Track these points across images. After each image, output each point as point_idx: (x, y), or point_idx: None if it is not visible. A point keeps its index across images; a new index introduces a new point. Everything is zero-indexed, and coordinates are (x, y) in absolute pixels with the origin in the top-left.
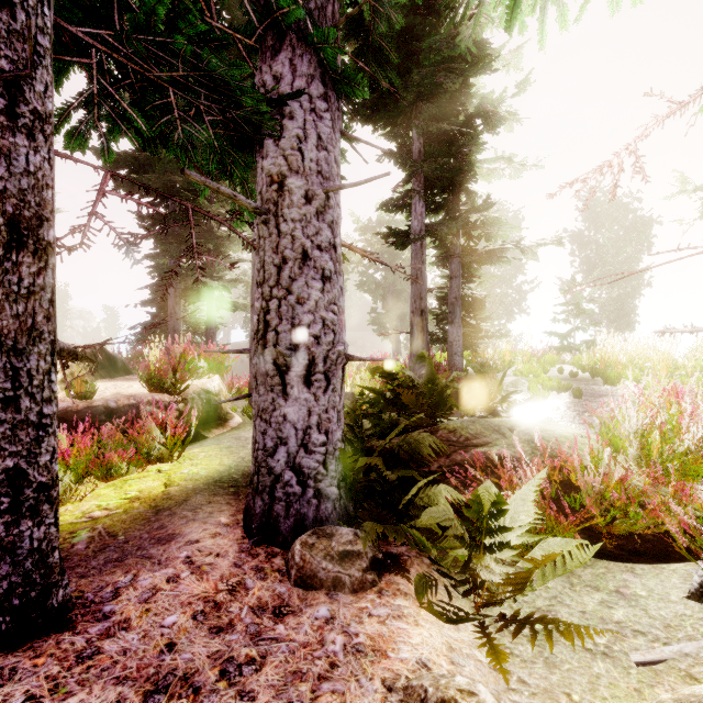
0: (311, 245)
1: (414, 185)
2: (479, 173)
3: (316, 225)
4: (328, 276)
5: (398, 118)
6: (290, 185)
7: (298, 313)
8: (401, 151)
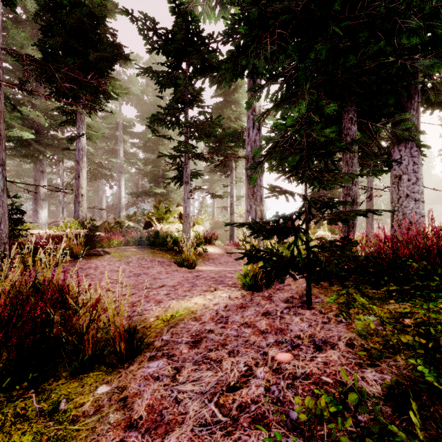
0: (411, 192)
1: None
2: None
3: (412, 187)
4: (417, 199)
5: None
6: (404, 177)
7: (406, 210)
8: None
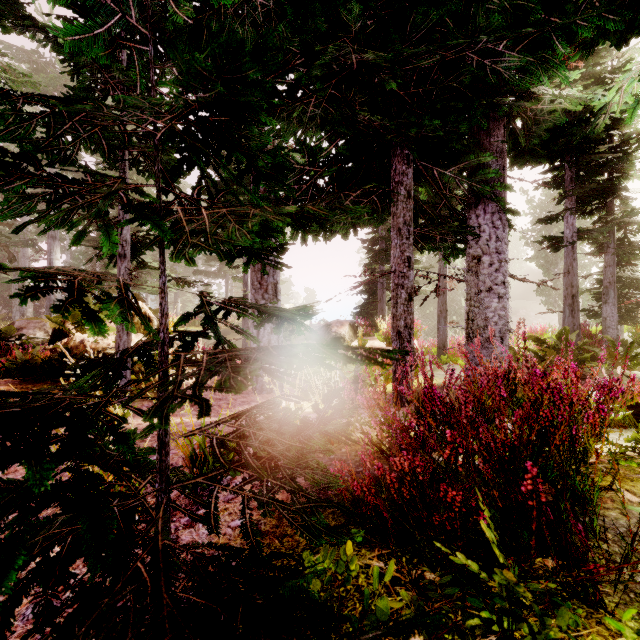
0: (493, 284)
1: (566, 203)
2: (637, 176)
3: (495, 275)
4: (501, 296)
5: (551, 158)
6: (483, 260)
7: (487, 312)
8: (554, 179)
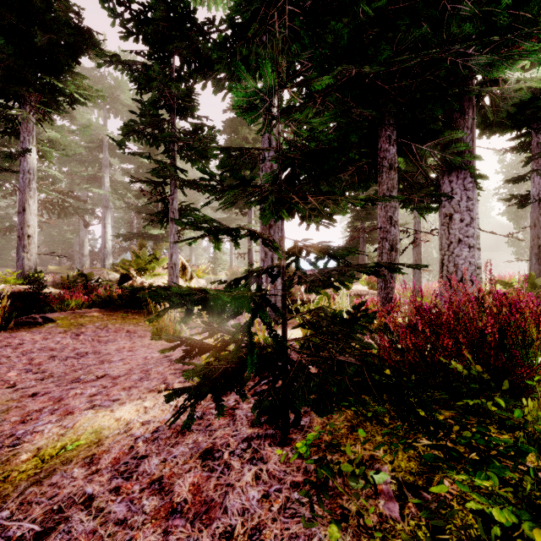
0: (464, 236)
1: (532, 165)
2: None
3: (466, 229)
4: (471, 246)
5: (518, 126)
6: (455, 217)
7: (459, 260)
8: (521, 145)
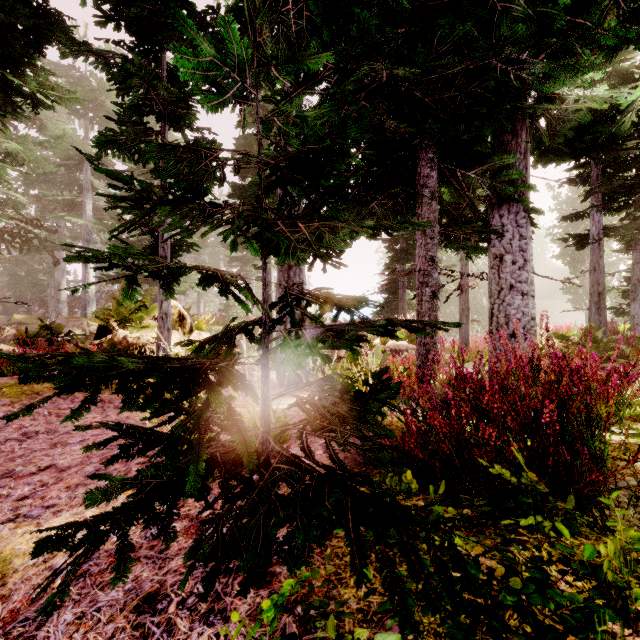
0: (516, 281)
1: (592, 201)
2: None
3: (519, 273)
4: (525, 293)
5: (576, 155)
6: (507, 258)
7: (510, 309)
8: (580, 176)
